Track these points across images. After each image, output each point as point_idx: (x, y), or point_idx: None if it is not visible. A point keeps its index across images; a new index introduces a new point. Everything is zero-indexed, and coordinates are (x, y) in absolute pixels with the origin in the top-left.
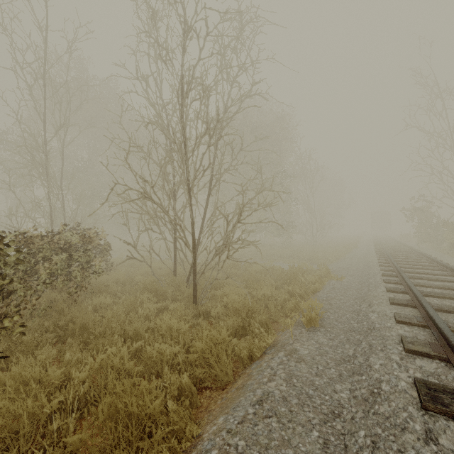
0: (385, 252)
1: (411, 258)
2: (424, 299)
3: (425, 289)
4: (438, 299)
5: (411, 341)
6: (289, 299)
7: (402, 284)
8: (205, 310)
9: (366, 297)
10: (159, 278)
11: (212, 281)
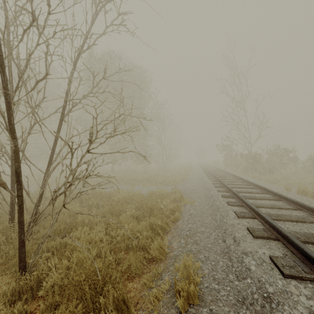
0: (212, 175)
1: (230, 179)
2: (287, 232)
3: (262, 210)
4: (280, 223)
5: None
6: (152, 235)
7: (244, 206)
8: (35, 279)
9: (225, 227)
10: None
11: (63, 222)
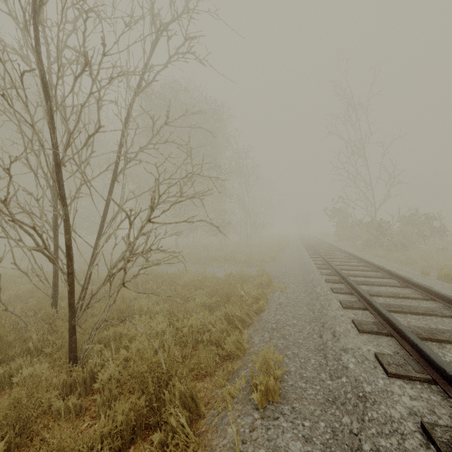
0: (316, 252)
1: (341, 258)
2: (402, 325)
3: (378, 300)
4: (400, 316)
5: (448, 440)
6: (228, 328)
7: (354, 294)
8: (89, 372)
9: (323, 319)
10: (31, 307)
11: (116, 309)
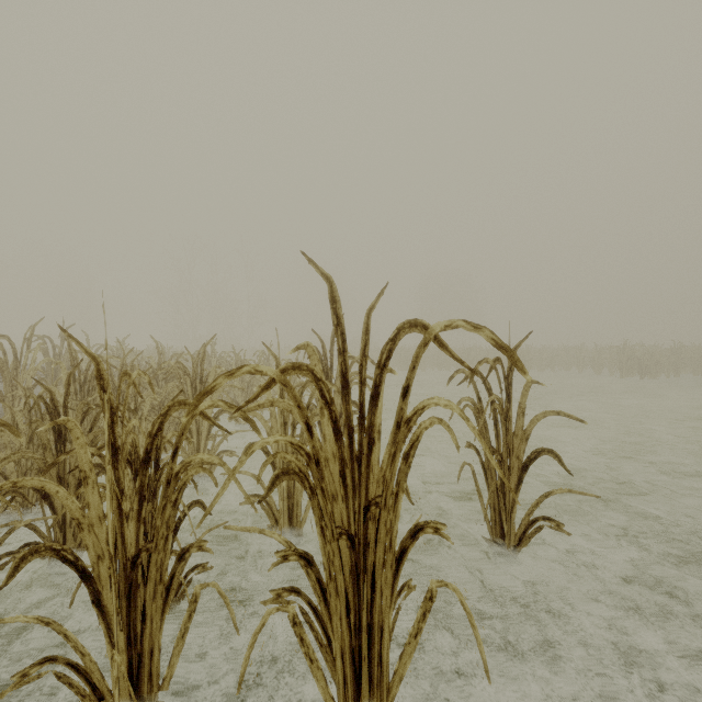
0: None
1: None
2: None
3: None
4: None
5: None
6: None
7: None
8: None
9: None
10: None
11: None
